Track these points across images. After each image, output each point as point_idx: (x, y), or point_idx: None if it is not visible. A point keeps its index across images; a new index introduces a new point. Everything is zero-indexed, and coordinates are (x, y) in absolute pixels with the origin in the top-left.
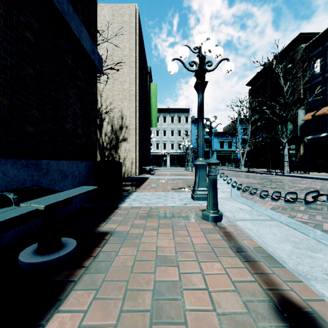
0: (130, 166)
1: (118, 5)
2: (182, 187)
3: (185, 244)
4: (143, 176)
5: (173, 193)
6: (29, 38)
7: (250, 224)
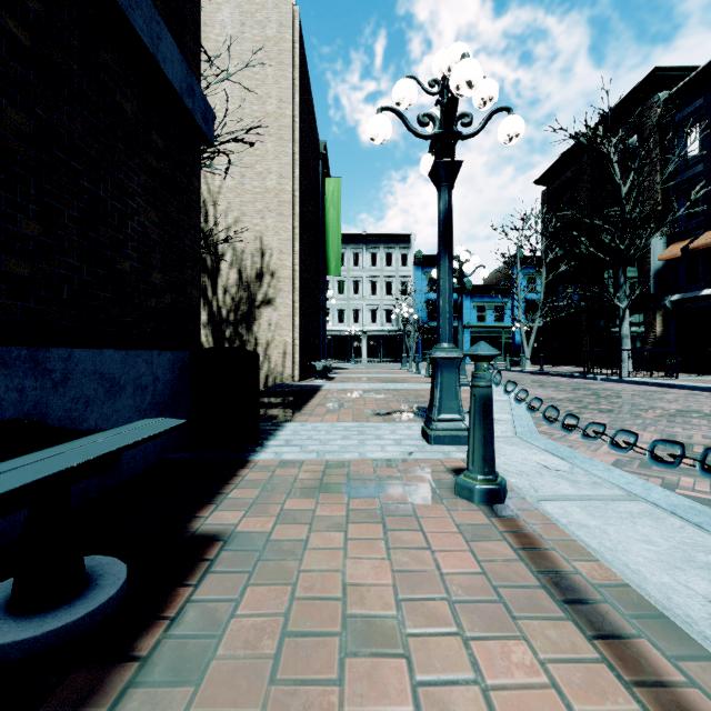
0: (280, 361)
1: (254, 3)
2: (399, 411)
3: (419, 574)
4: (310, 384)
5: (379, 426)
6: (17, 35)
7: (579, 512)
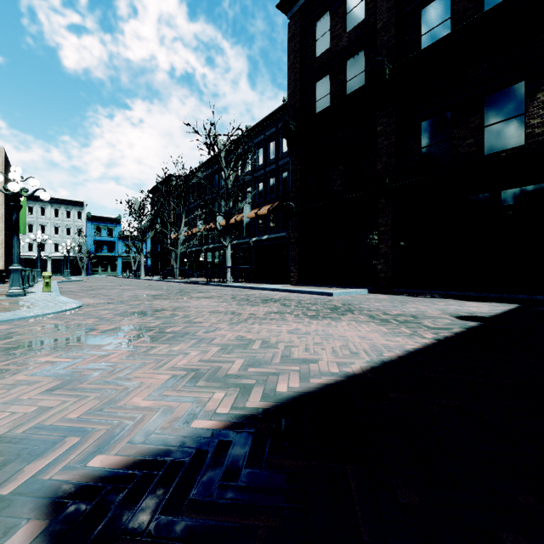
0: None
1: None
2: None
3: None
4: None
5: None
6: None
7: None
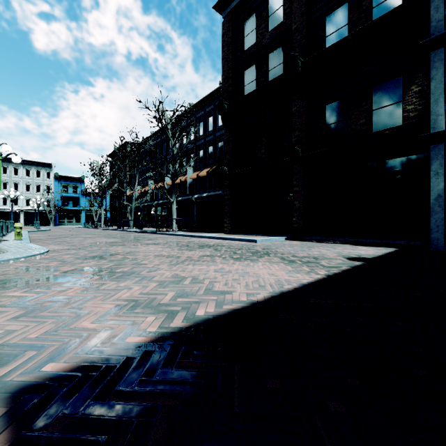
0: None
1: None
2: None
3: None
4: None
5: None
6: None
7: None
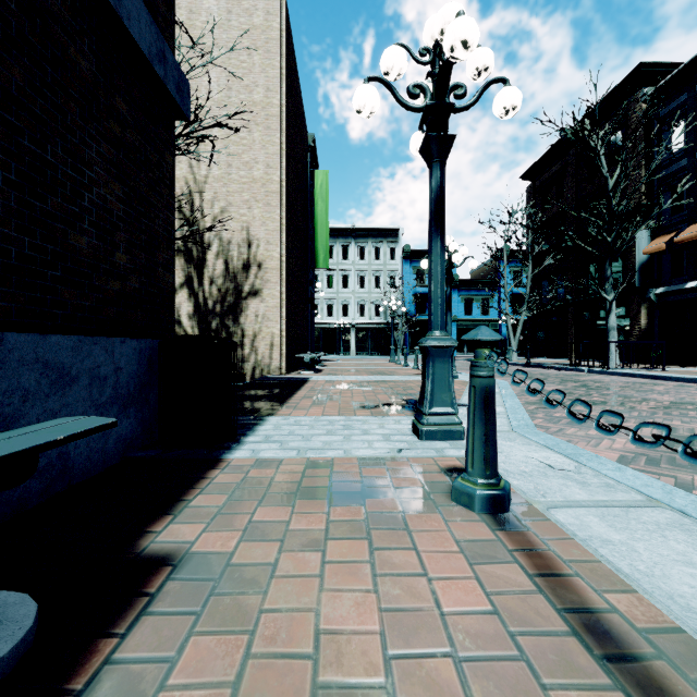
0: (267, 352)
1: None
2: (388, 403)
3: (414, 612)
4: (297, 376)
5: (366, 420)
6: None
7: (598, 522)
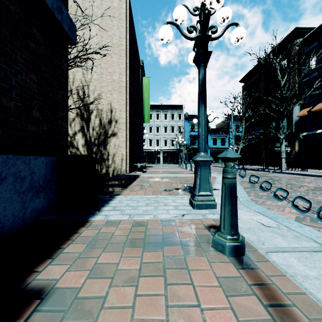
0: (120, 163)
1: None
2: (177, 188)
3: None
4: (134, 174)
5: (166, 197)
6: None
7: (297, 263)
